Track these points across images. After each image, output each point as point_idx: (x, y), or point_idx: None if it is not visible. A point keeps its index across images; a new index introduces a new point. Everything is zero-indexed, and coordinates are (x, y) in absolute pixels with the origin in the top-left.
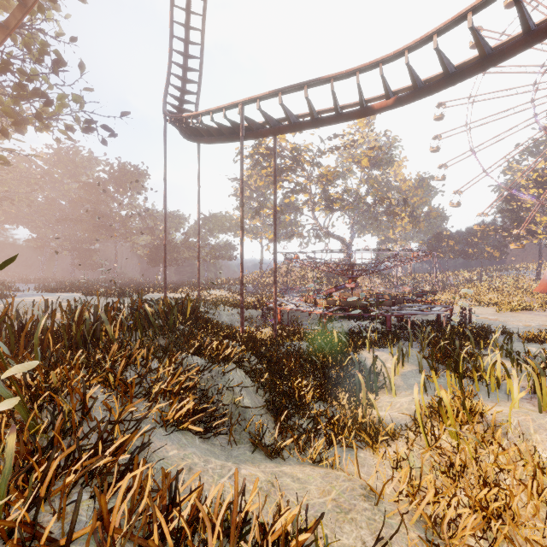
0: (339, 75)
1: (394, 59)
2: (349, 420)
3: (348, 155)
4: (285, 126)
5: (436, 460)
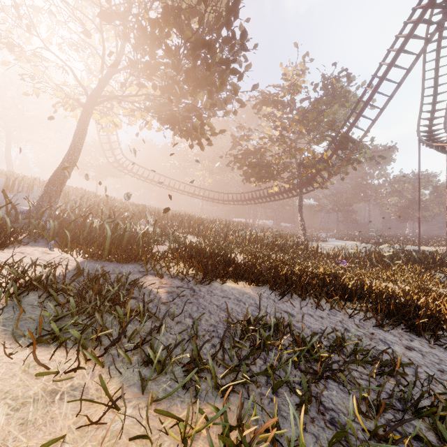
0: None
1: None
2: None
3: None
4: None
5: None
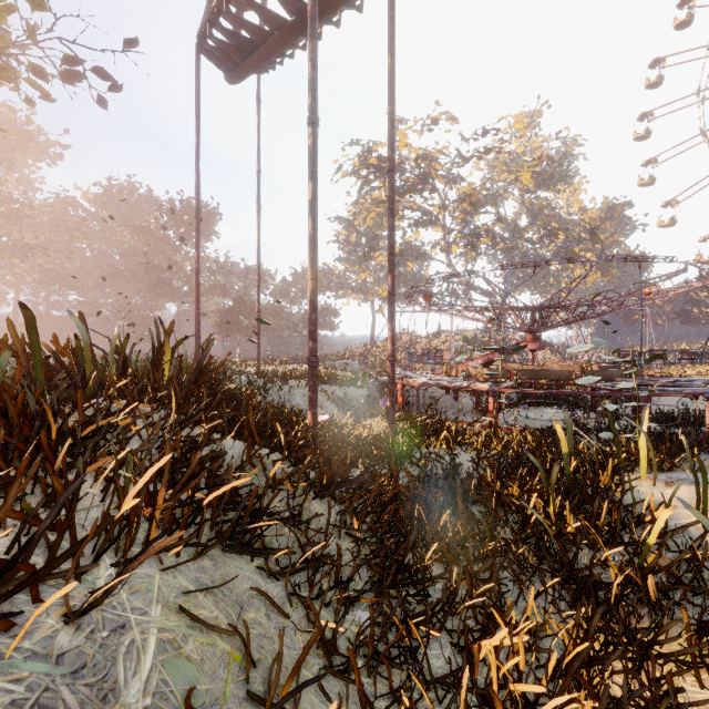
0: None
1: None
2: None
3: (502, 166)
4: None
5: None
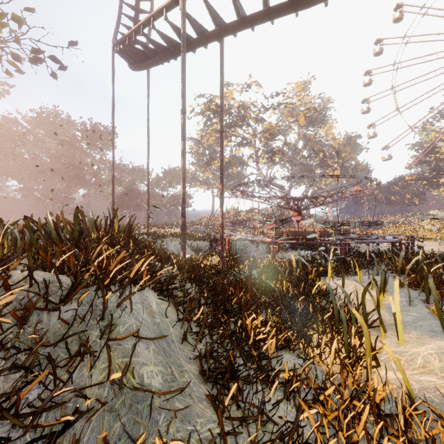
0: None
1: None
2: (366, 407)
3: (287, 113)
4: (232, 22)
5: None
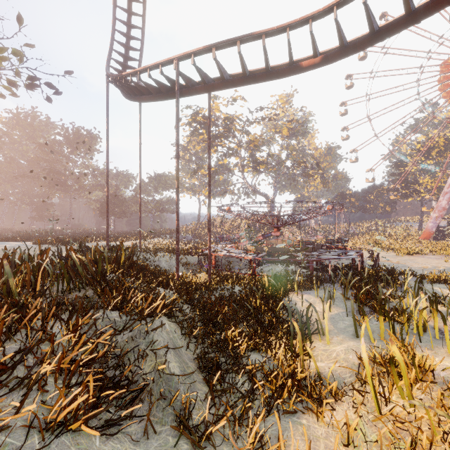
0: (271, 31)
1: (323, 15)
2: (289, 380)
3: (271, 125)
4: (218, 83)
5: (390, 429)
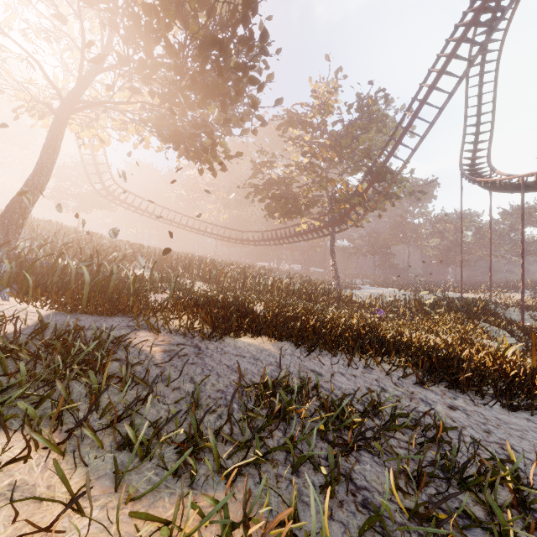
0: None
1: None
2: None
3: None
4: None
5: None
